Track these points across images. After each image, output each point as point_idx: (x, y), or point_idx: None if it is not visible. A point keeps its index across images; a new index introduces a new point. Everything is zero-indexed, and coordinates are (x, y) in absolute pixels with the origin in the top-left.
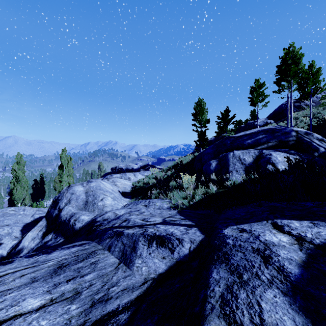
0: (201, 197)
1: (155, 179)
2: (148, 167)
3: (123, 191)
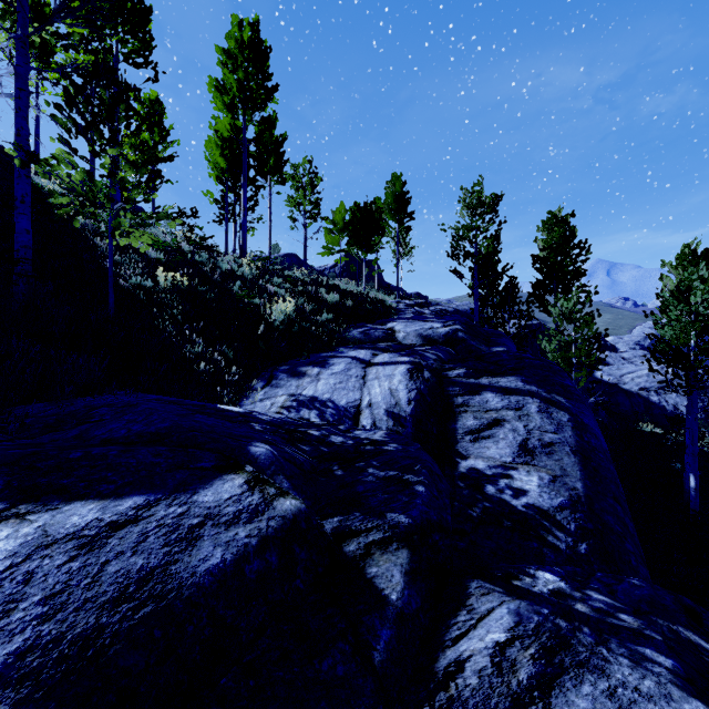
0: None
1: None
2: None
3: None
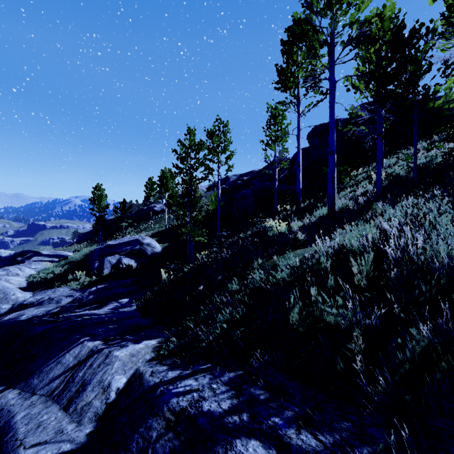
0: (87, 283)
1: (51, 273)
2: (31, 255)
3: (19, 287)
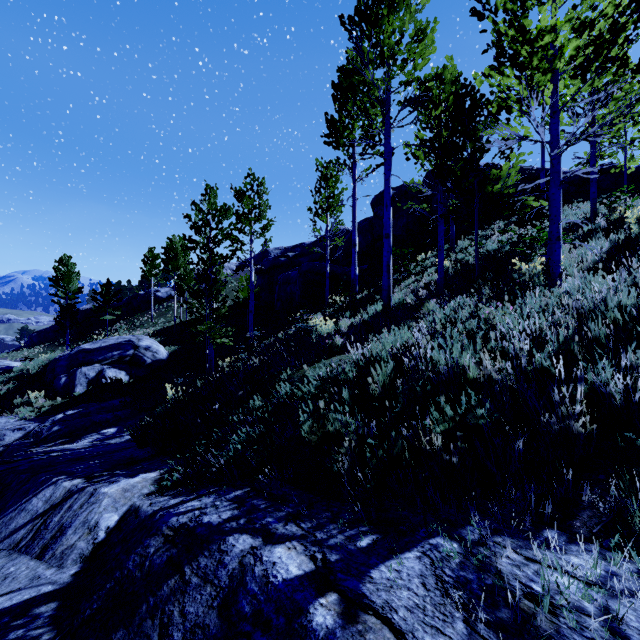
0: (48, 408)
1: None
2: None
3: None
